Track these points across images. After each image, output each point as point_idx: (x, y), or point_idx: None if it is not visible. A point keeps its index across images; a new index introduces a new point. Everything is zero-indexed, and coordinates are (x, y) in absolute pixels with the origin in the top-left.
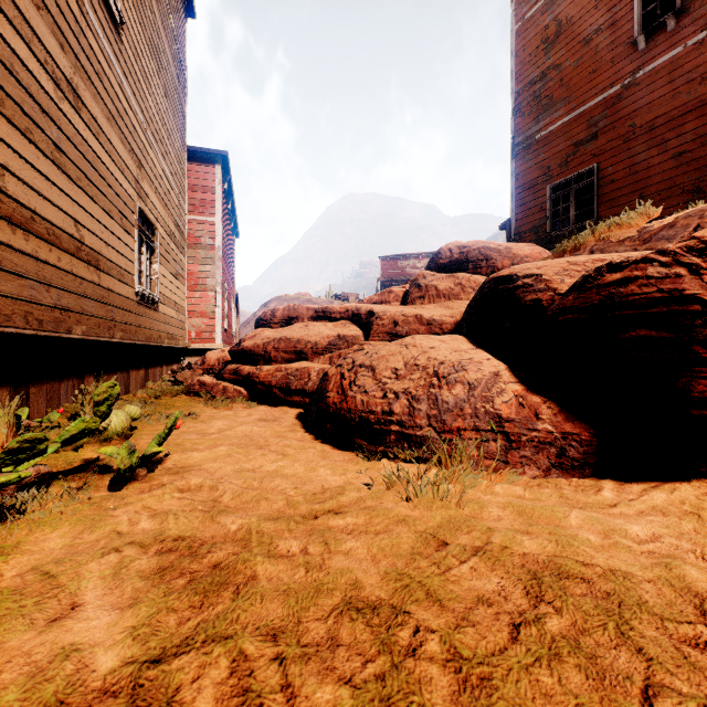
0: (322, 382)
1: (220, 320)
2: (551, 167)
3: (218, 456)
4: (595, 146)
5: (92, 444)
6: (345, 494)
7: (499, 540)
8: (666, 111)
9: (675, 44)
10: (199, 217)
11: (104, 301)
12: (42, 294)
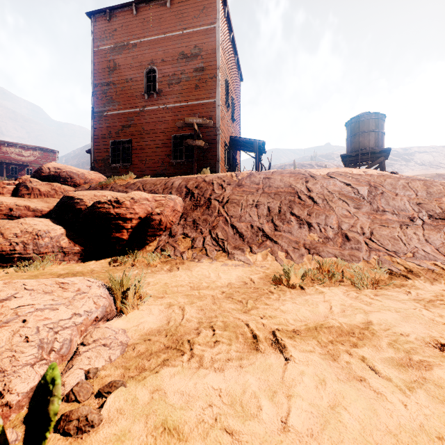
0: None
1: None
2: (112, 132)
3: None
4: (130, 131)
5: None
6: None
7: (55, 272)
8: (154, 128)
9: (157, 104)
10: None
11: None
12: None
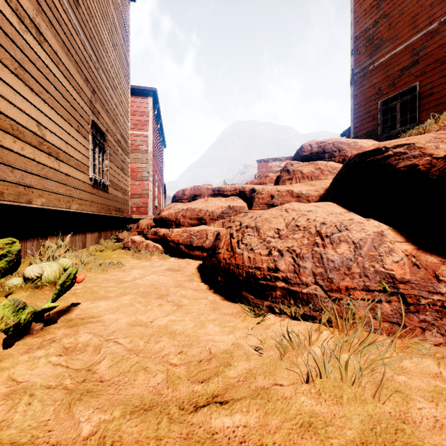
0: (215, 241)
1: (151, 200)
2: (382, 88)
3: (121, 305)
4: (417, 69)
5: (25, 290)
6: (232, 365)
7: None
8: None
9: None
10: (138, 132)
11: (63, 182)
12: (6, 173)
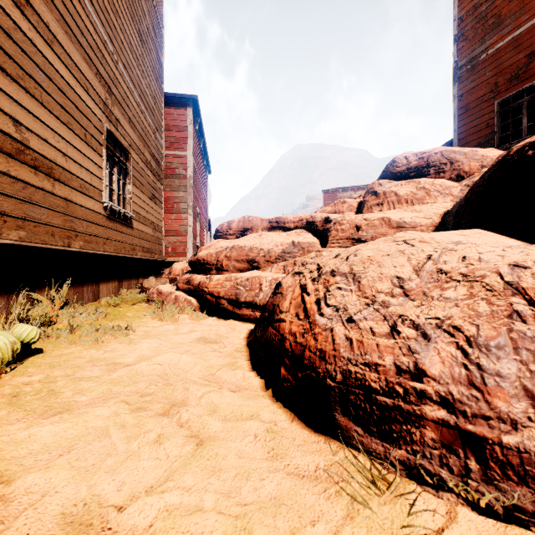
0: (273, 296)
1: (191, 238)
2: (499, 83)
3: (82, 435)
4: None
5: None
6: None
7: None
8: None
9: None
10: (174, 151)
11: (60, 210)
12: None
